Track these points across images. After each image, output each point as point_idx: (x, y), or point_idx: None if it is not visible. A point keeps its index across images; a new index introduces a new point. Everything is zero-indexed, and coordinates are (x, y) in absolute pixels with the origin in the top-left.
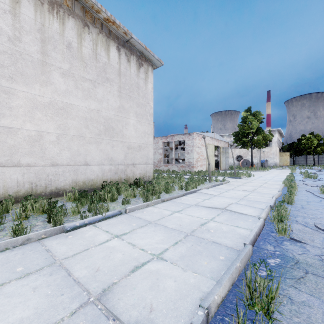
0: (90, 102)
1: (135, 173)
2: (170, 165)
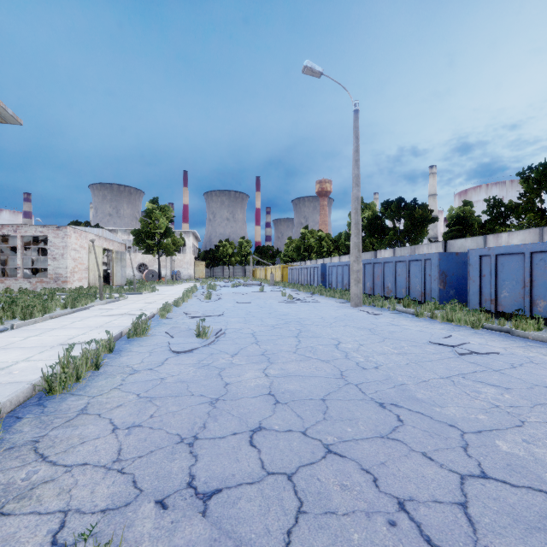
0: None
1: None
2: (12, 280)
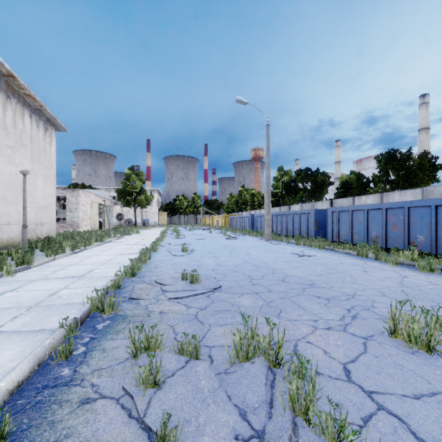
0: (11, 166)
1: (43, 232)
2: None
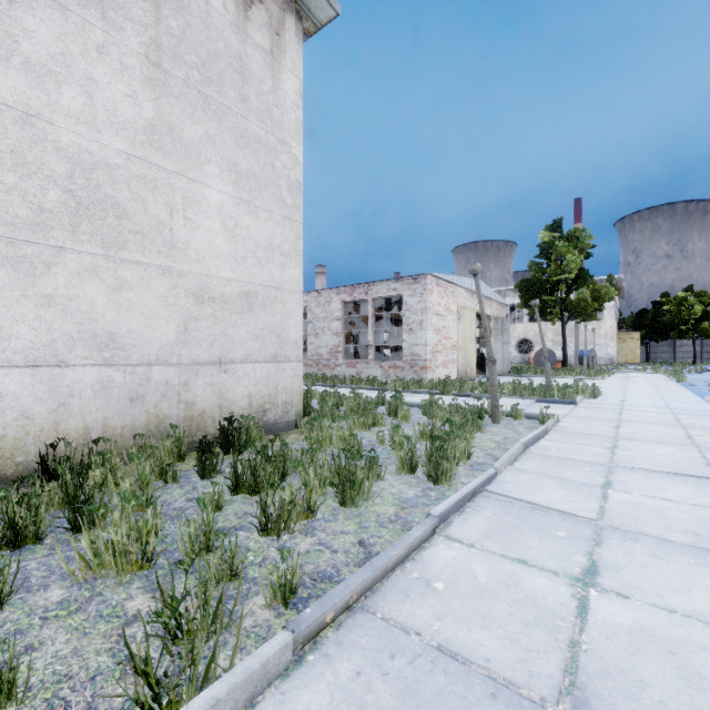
0: None
1: (231, 397)
2: (363, 364)
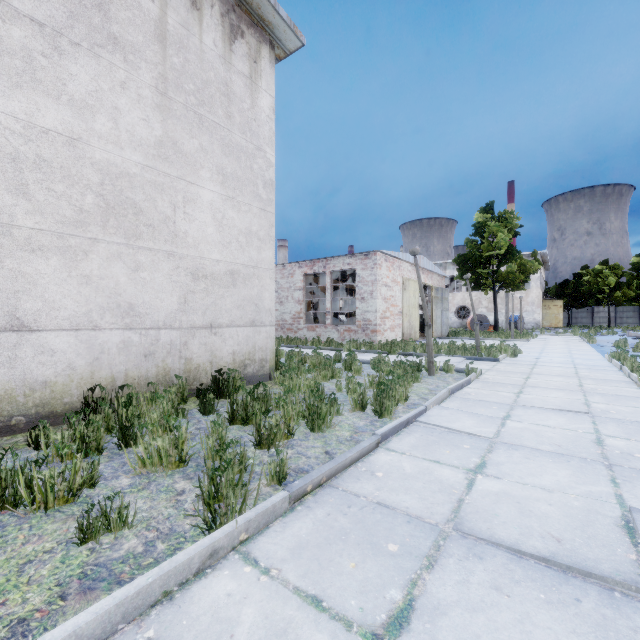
0: (38, 101)
1: (220, 354)
2: (322, 328)
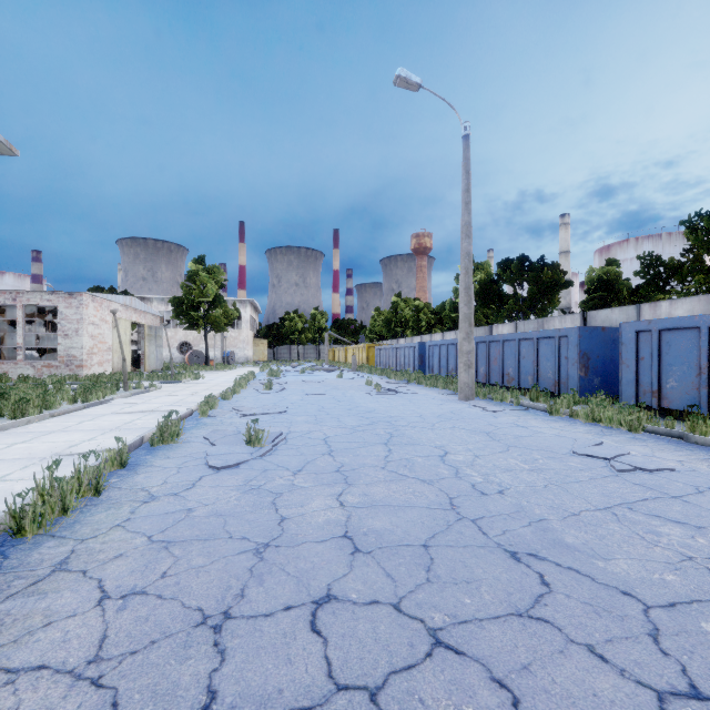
0: None
1: None
2: (10, 364)
